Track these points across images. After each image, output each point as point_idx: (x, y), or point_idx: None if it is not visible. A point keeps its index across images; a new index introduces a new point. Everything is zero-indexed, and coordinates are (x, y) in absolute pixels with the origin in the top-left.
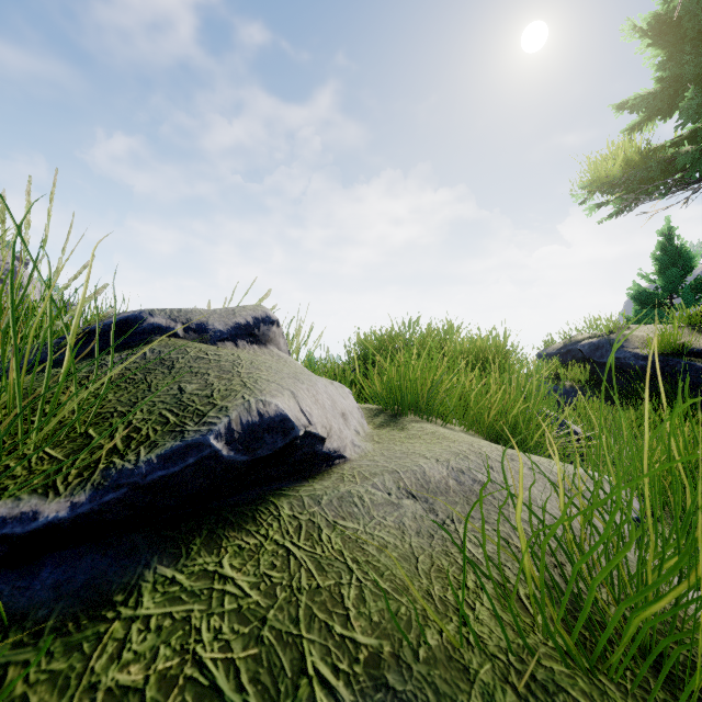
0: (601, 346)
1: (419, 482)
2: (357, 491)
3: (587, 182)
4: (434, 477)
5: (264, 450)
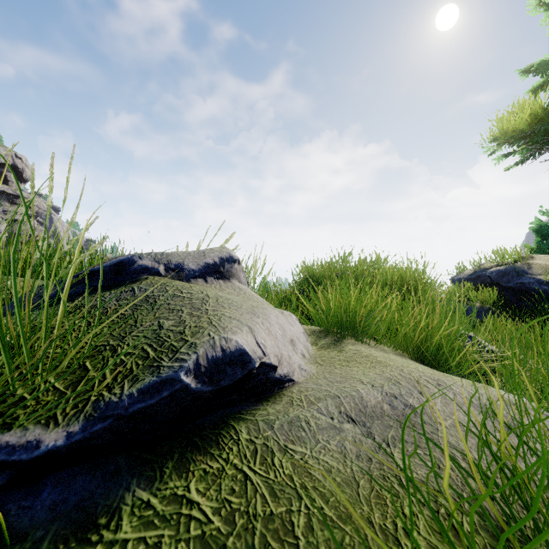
0: (507, 272)
1: (357, 406)
2: (304, 416)
3: (496, 136)
4: (371, 402)
5: (226, 381)
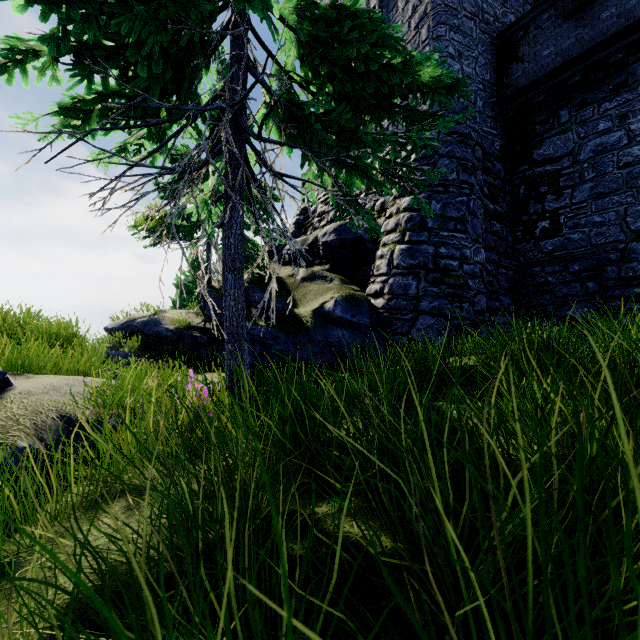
0: (149, 323)
1: (53, 387)
2: (32, 390)
3: (136, 225)
4: (58, 385)
5: None
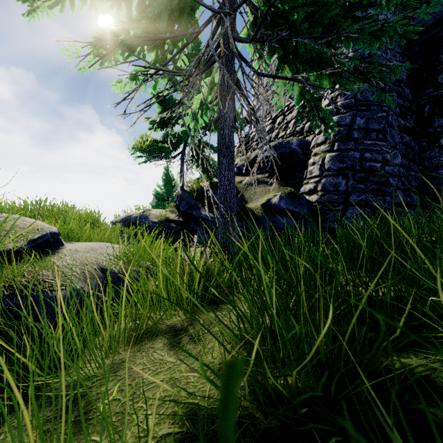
0: (140, 217)
1: (91, 248)
2: (78, 249)
3: (134, 147)
4: (95, 247)
5: (55, 239)
